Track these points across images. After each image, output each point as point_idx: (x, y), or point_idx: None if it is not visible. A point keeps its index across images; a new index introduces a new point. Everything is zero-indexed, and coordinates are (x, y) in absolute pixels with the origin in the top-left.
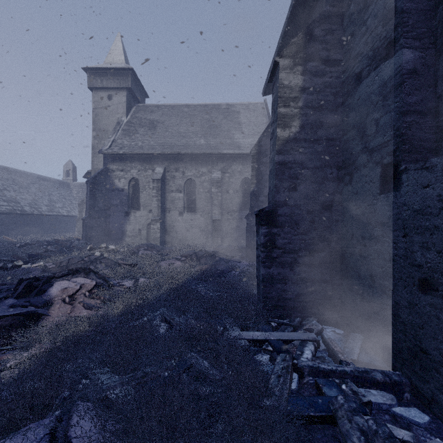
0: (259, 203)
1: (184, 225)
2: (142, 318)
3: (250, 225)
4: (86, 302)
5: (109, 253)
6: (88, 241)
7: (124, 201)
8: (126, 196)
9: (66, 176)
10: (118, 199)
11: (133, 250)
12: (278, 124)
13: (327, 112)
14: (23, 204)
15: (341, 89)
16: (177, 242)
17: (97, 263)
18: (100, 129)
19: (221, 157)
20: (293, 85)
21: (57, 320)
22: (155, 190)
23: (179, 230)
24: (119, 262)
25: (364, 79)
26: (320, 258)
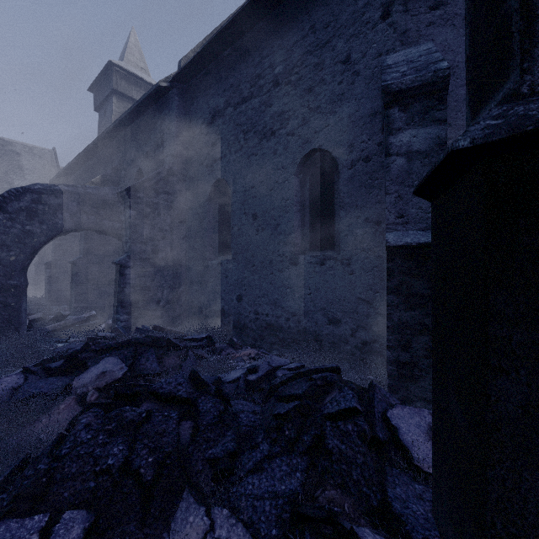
0: (47, 255)
1: None
2: None
3: (39, 270)
4: None
5: None
6: None
7: None
8: None
9: None
10: None
11: None
12: None
13: None
14: None
15: None
16: None
17: None
18: None
19: None
20: None
21: None
22: None
23: None
24: None
25: None
26: None
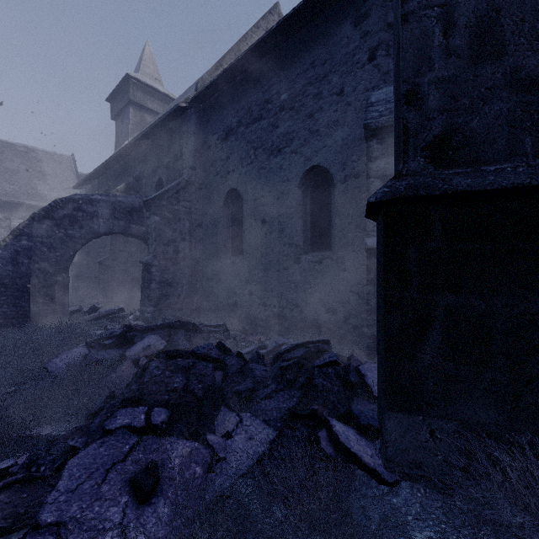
0: None
1: None
2: None
3: None
4: None
5: None
6: None
7: None
8: None
9: None
10: None
11: None
12: None
13: None
14: None
15: None
16: None
17: None
18: None
19: (22, 206)
20: None
21: None
22: None
23: None
24: None
25: None
26: None
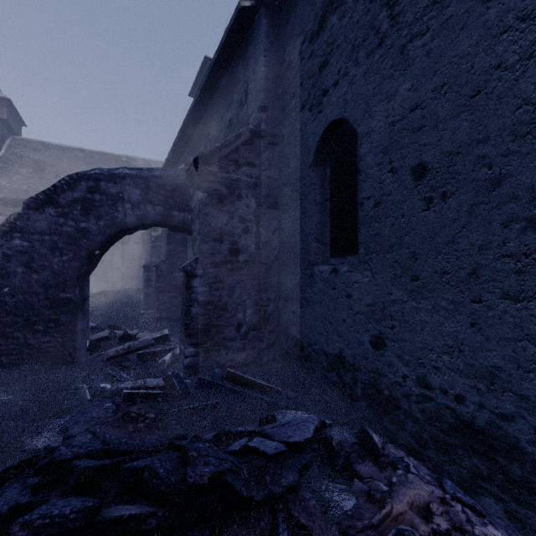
0: None
1: None
2: None
3: None
4: None
5: None
6: None
7: None
8: None
9: None
10: None
11: None
12: (152, 230)
13: None
14: None
15: None
16: None
17: None
18: None
19: None
20: None
21: None
22: None
23: None
24: None
25: None
26: None
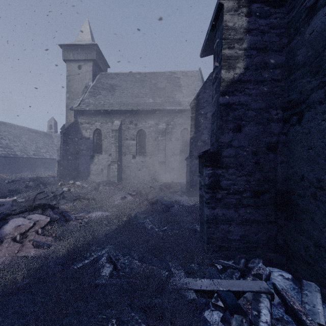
0: (197, 148)
1: (136, 166)
2: (88, 258)
3: (190, 166)
4: (37, 239)
5: (75, 188)
6: (62, 178)
7: (90, 147)
8: (91, 143)
9: (49, 129)
10: (85, 145)
11: (95, 186)
12: (222, 65)
13: (272, 53)
14: (16, 150)
15: (286, 30)
16: (131, 179)
17: (60, 198)
18: (72, 92)
19: (165, 112)
20: (238, 27)
21: (1, 262)
22: (113, 138)
23: (133, 170)
24: (81, 197)
25: (320, 9)
26: (265, 199)
